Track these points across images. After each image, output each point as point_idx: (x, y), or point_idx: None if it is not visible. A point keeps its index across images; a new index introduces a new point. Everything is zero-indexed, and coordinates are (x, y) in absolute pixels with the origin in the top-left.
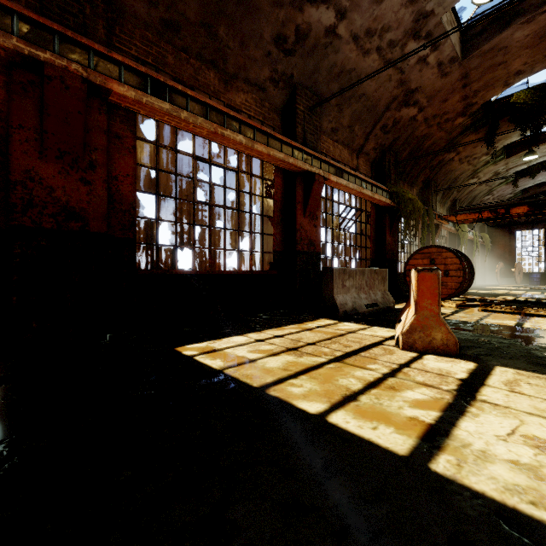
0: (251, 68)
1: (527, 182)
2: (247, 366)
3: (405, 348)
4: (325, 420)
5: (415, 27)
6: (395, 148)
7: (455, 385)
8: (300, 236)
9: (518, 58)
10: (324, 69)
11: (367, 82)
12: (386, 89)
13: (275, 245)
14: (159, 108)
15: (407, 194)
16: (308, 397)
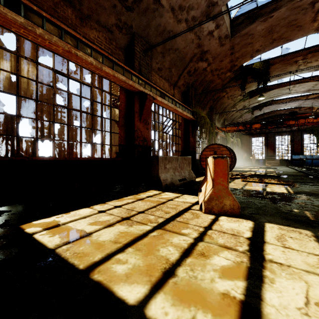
0: (101, 14)
1: (258, 112)
2: (82, 241)
3: (206, 212)
4: (143, 314)
5: (207, 11)
6: (195, 86)
7: (247, 245)
8: (137, 135)
9: (258, 42)
10: (153, 26)
11: (179, 41)
12: (190, 48)
13: (120, 140)
14: (12, 19)
15: (201, 113)
16: (130, 278)
